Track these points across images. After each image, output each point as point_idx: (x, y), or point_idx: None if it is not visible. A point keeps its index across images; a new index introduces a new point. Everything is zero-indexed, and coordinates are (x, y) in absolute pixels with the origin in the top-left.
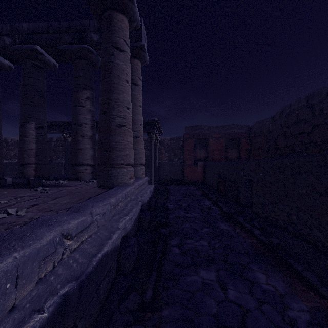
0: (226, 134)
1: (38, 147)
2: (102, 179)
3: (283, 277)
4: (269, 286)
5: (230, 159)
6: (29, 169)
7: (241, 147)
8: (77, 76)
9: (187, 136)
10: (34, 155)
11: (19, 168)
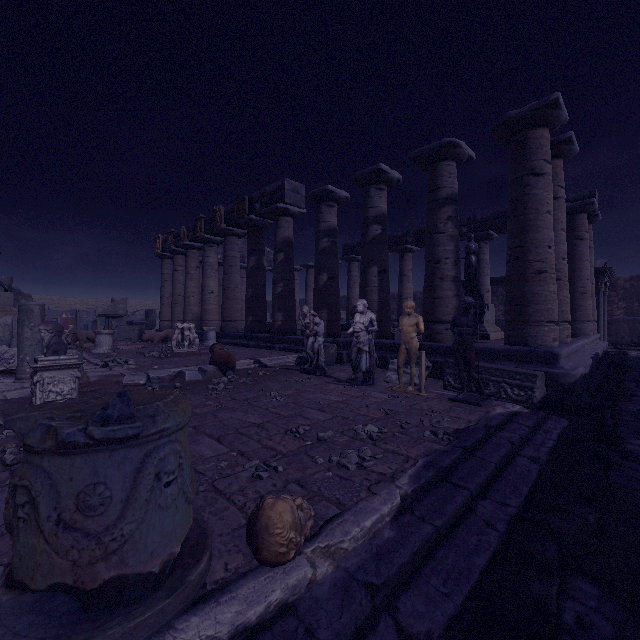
0: None
1: None
2: None
3: None
4: None
5: None
6: None
7: None
8: None
9: None
10: None
11: None
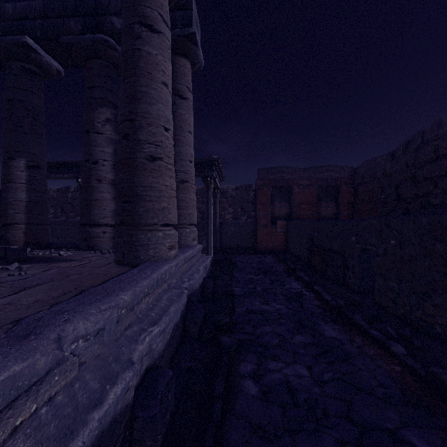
0: (318, 179)
1: (31, 198)
2: (121, 250)
3: None
4: None
5: (325, 217)
6: (16, 232)
7: (341, 199)
8: (91, 86)
9: (261, 182)
10: (23, 209)
11: None
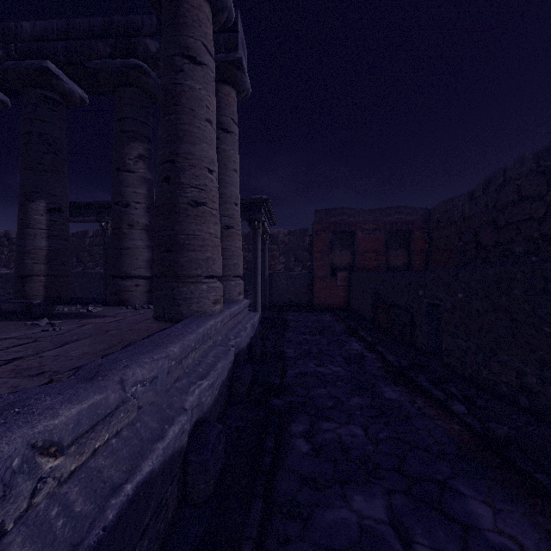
0: (386, 223)
1: (52, 246)
2: (161, 304)
3: (528, 514)
4: (504, 537)
5: (394, 267)
6: (35, 286)
7: (413, 247)
8: (121, 117)
9: (318, 226)
10: (43, 259)
11: (16, 284)
